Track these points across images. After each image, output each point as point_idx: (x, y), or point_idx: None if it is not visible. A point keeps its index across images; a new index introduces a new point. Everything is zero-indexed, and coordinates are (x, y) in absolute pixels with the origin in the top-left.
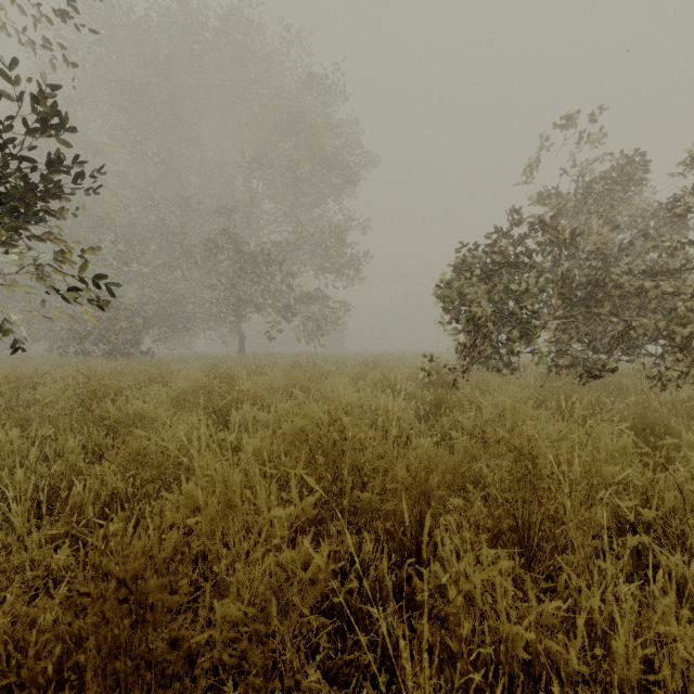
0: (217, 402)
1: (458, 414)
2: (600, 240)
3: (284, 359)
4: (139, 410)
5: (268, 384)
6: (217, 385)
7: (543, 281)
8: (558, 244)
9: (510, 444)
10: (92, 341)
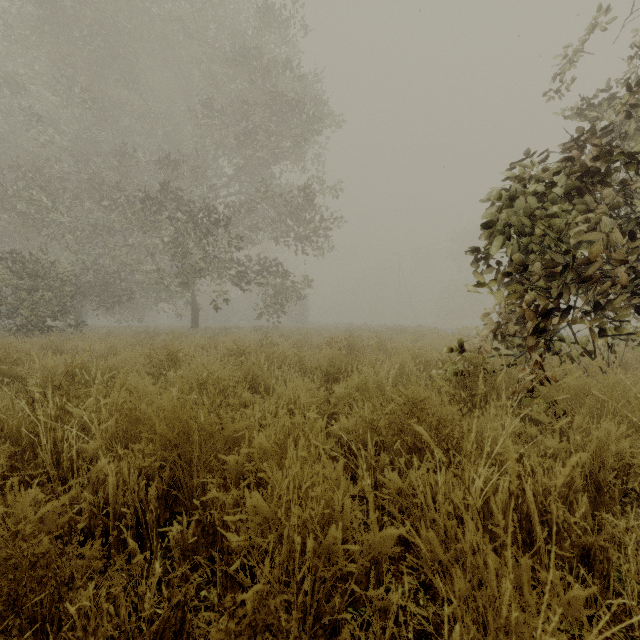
0: None
1: None
2: None
3: (234, 335)
4: None
5: (126, 409)
6: None
7: None
8: None
9: None
10: (0, 312)
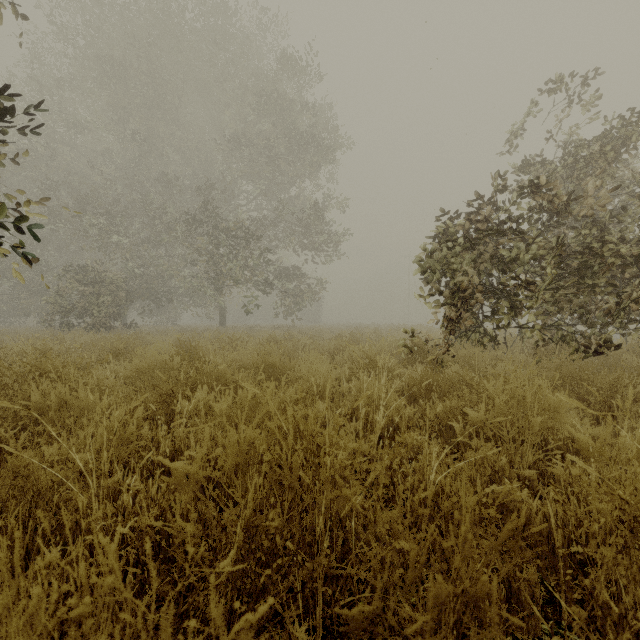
0: (166, 386)
1: (456, 401)
2: (598, 203)
3: (261, 332)
4: (66, 397)
5: (237, 360)
6: (178, 362)
7: (535, 248)
8: (550, 209)
9: (622, 498)
10: (76, 314)
